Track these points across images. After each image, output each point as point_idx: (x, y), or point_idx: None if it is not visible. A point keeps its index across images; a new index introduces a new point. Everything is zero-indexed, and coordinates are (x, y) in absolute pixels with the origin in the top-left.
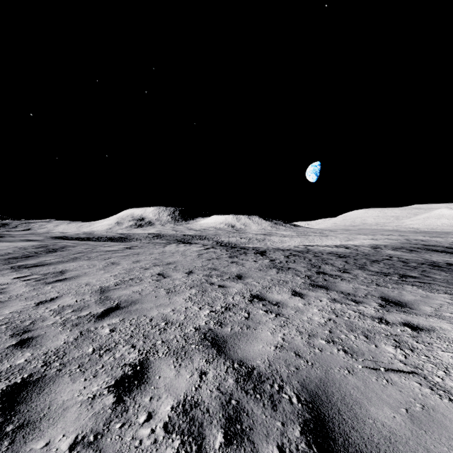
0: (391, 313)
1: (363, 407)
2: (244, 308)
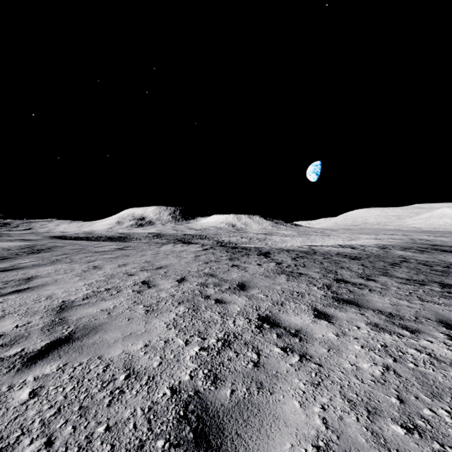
0: None
1: None
2: (251, 342)
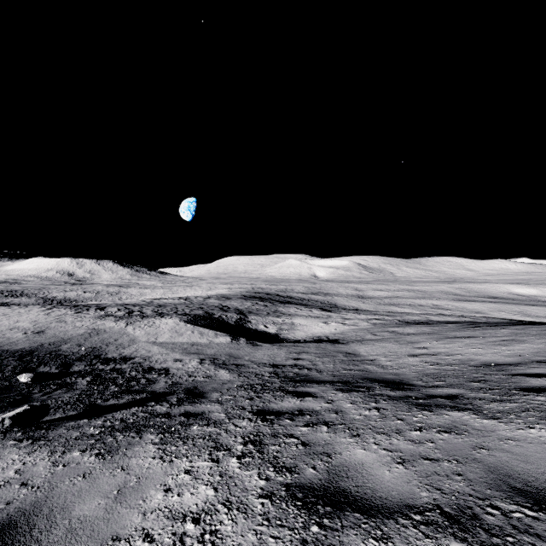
0: (134, 322)
1: (108, 332)
2: (85, 327)
